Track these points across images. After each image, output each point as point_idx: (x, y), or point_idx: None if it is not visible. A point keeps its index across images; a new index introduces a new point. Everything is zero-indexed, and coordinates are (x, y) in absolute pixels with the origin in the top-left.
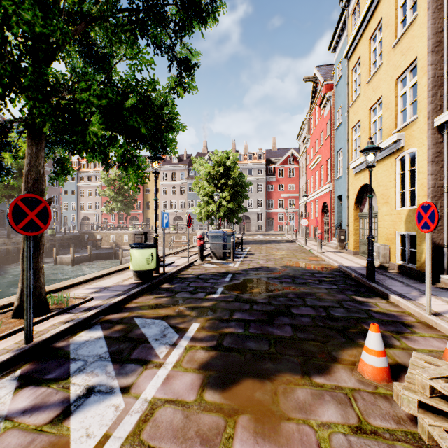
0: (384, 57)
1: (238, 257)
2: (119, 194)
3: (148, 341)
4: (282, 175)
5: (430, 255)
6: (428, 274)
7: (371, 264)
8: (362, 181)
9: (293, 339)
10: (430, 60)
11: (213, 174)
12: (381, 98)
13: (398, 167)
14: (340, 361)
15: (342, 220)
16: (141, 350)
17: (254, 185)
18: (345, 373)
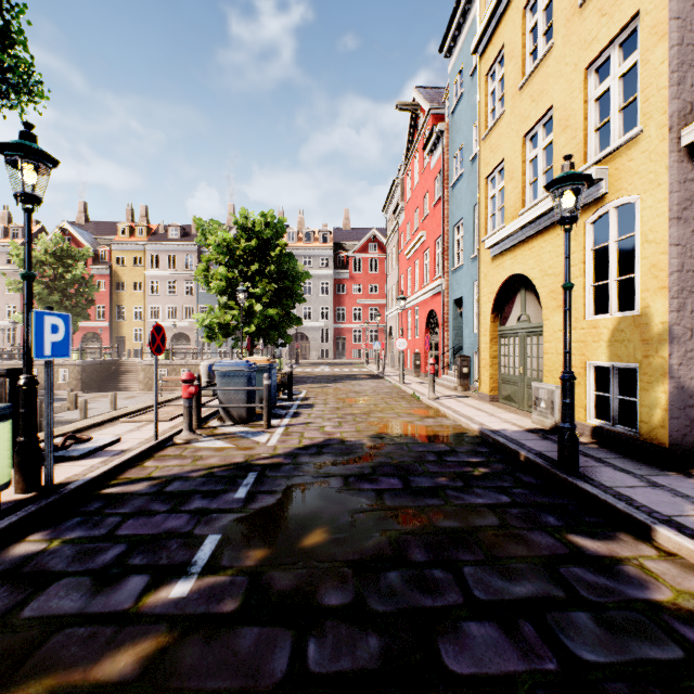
0: (558, 31)
1: (281, 414)
2: (54, 290)
3: None
4: (359, 270)
5: None
6: None
7: (571, 437)
8: (508, 270)
9: None
10: (675, 9)
11: (237, 253)
12: (548, 112)
13: (590, 237)
14: None
15: (464, 341)
16: None
17: (315, 284)
18: None
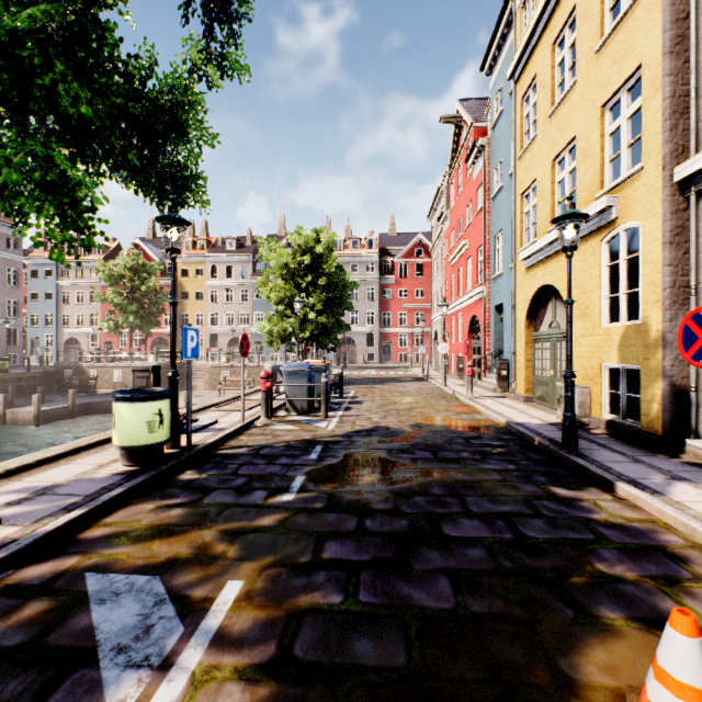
0: (580, 70)
1: (335, 408)
2: (131, 301)
3: (94, 660)
4: (404, 274)
5: None
6: None
7: (571, 423)
8: (539, 280)
9: (460, 620)
10: (667, 67)
11: (293, 267)
12: (573, 140)
13: (606, 255)
14: (585, 693)
15: (503, 345)
16: (64, 698)
17: (361, 290)
18: None
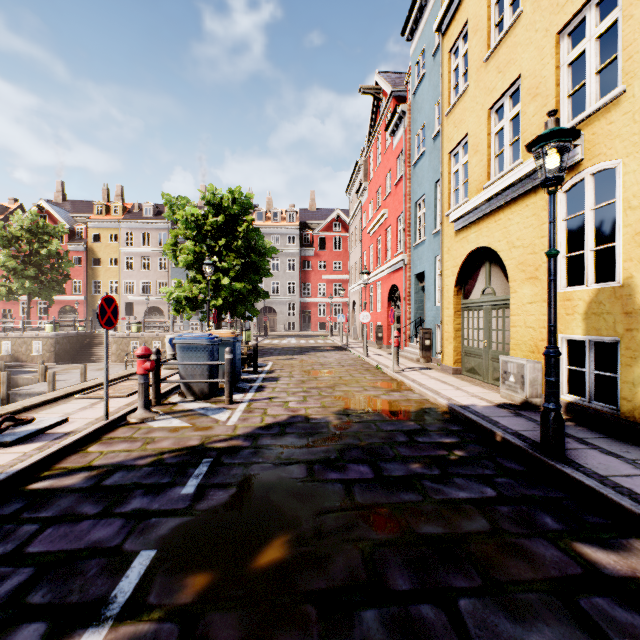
0: None
1: (245, 388)
2: (29, 265)
3: None
4: (323, 248)
5: None
6: None
7: (556, 418)
8: (472, 243)
9: None
10: None
11: (205, 229)
12: (516, 82)
13: (563, 207)
14: None
15: (426, 314)
16: None
17: (282, 261)
18: None
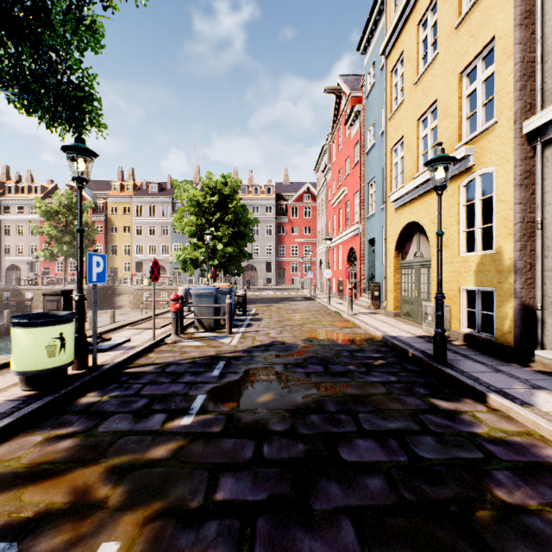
0: (441, 44)
1: (238, 325)
2: (66, 233)
3: None
4: (296, 215)
5: None
6: None
7: (441, 338)
8: (406, 218)
9: None
10: (518, 37)
11: (204, 206)
12: (435, 103)
13: (463, 196)
14: None
15: (375, 271)
16: None
17: (261, 227)
18: None
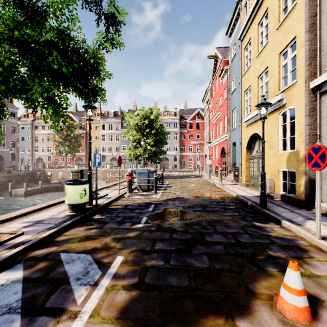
0: (270, 37)
1: (159, 189)
2: (66, 140)
3: (68, 282)
4: (191, 128)
5: (320, 189)
6: (318, 205)
7: (264, 195)
8: (252, 131)
9: (211, 271)
10: (307, 37)
11: (140, 125)
12: (267, 68)
13: (281, 120)
14: (258, 296)
15: (236, 161)
16: (59, 294)
17: (171, 135)
18: (266, 311)
